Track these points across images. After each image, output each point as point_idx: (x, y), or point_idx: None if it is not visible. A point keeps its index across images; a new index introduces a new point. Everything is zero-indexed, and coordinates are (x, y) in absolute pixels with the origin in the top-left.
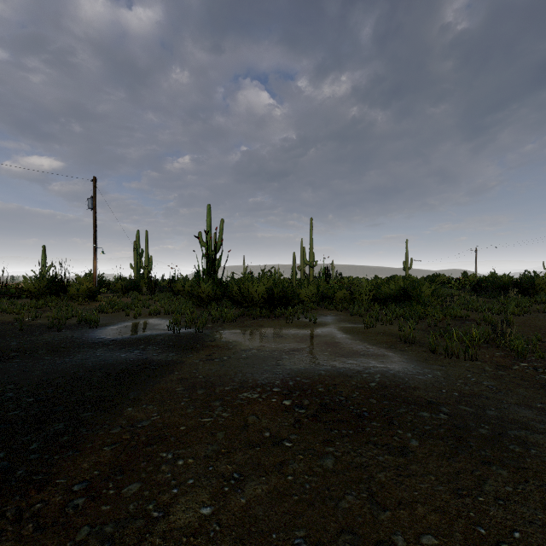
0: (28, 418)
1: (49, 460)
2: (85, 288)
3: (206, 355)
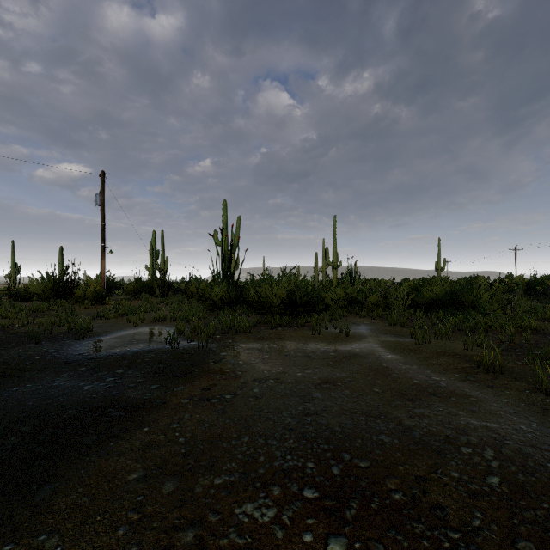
0: None
1: None
2: (92, 290)
3: (203, 388)
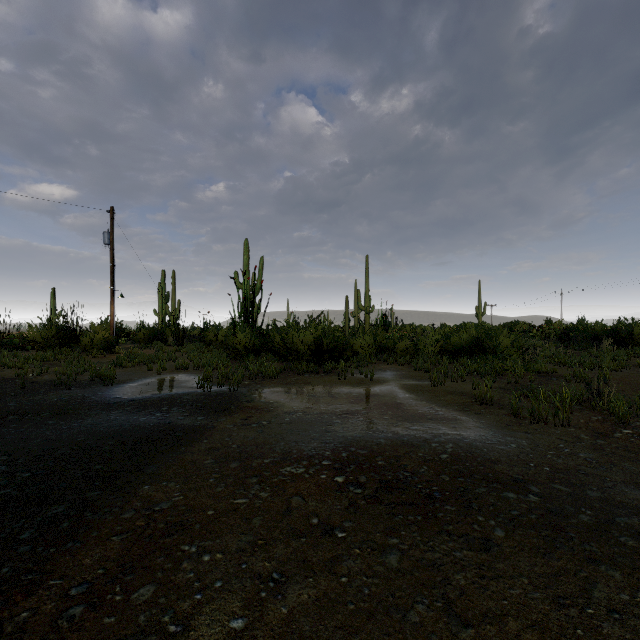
0: (22, 498)
1: (42, 554)
2: (101, 338)
3: (242, 419)
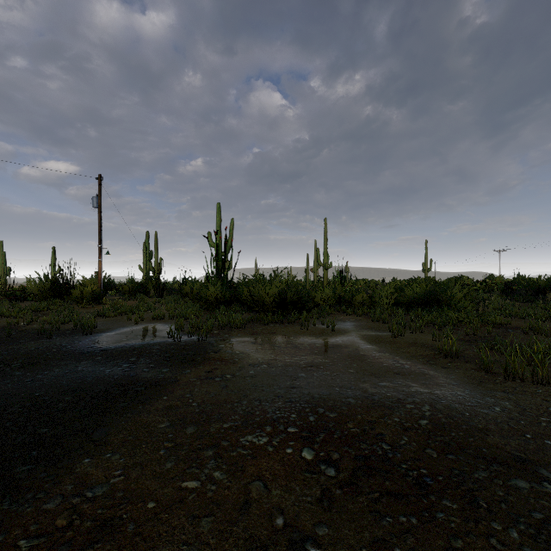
0: None
1: None
2: (90, 291)
3: (206, 371)
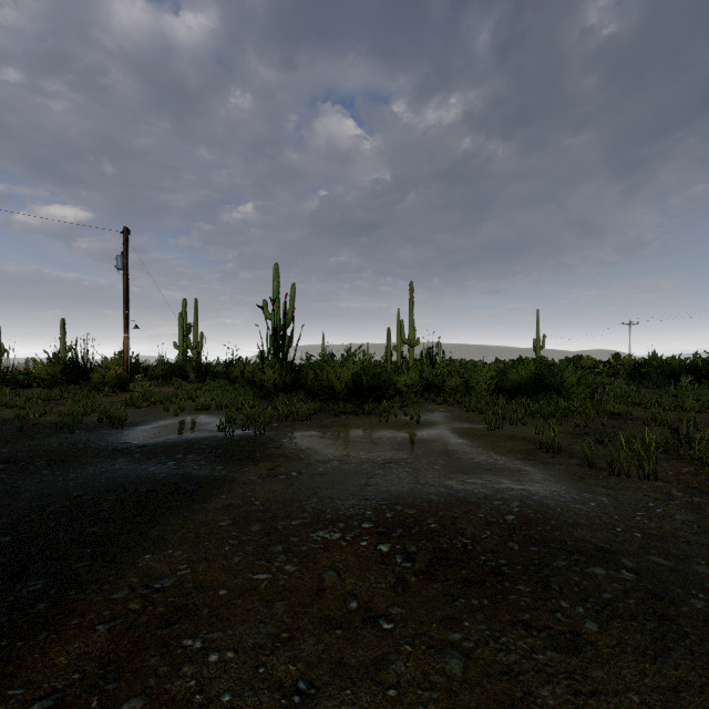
0: None
1: (6, 649)
2: (113, 374)
3: (268, 469)
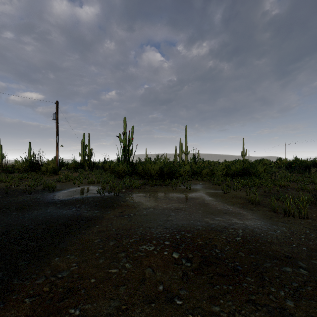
0: None
1: None
2: (51, 167)
3: (119, 212)
